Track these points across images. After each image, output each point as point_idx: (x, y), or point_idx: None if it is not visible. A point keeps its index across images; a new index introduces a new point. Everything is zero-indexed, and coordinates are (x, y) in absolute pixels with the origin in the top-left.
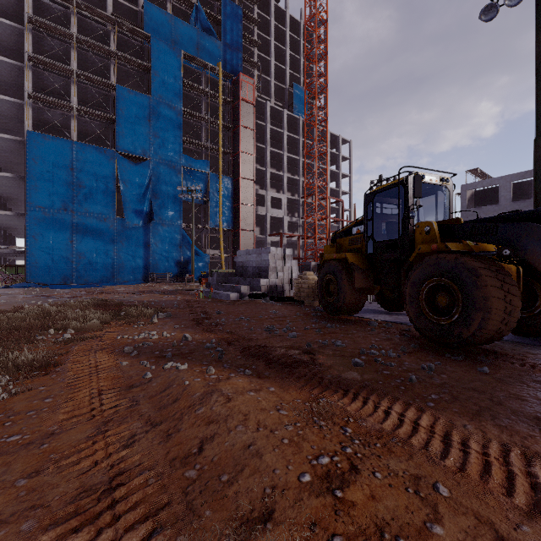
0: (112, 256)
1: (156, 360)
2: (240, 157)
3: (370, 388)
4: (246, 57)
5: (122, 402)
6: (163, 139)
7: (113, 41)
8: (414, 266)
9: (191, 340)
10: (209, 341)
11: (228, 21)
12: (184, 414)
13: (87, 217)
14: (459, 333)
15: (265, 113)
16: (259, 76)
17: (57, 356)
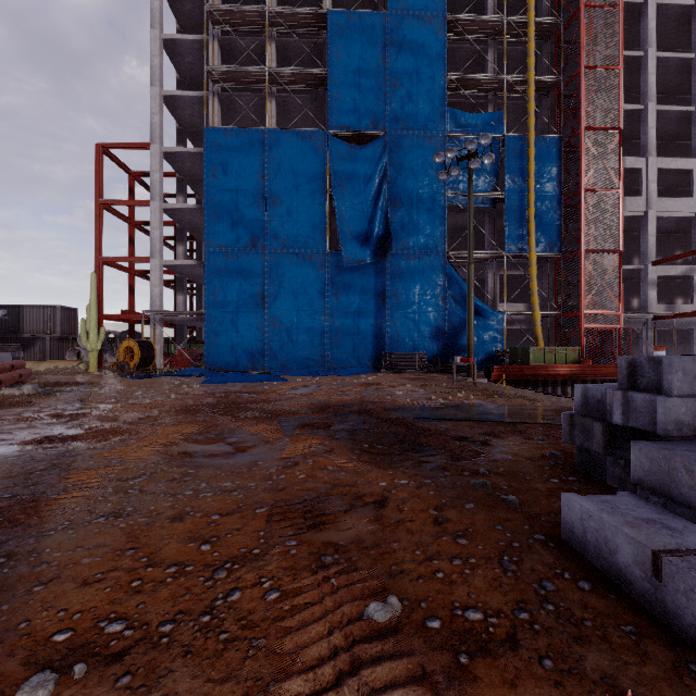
0: (322, 322)
1: None
2: (581, 81)
3: None
4: None
5: None
6: (409, 87)
7: None
8: None
9: None
10: None
11: None
12: None
13: (284, 256)
14: None
15: None
16: None
17: None
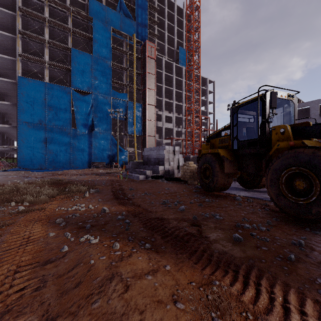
0: (69, 152)
1: (77, 231)
2: (146, 91)
3: (256, 268)
4: (150, 31)
5: (31, 283)
6: (100, 80)
7: (70, 22)
8: (274, 158)
9: (108, 212)
10: (120, 213)
11: (139, 9)
12: (81, 307)
13: (54, 128)
14: (317, 212)
15: (162, 65)
16: (158, 42)
17: (5, 226)
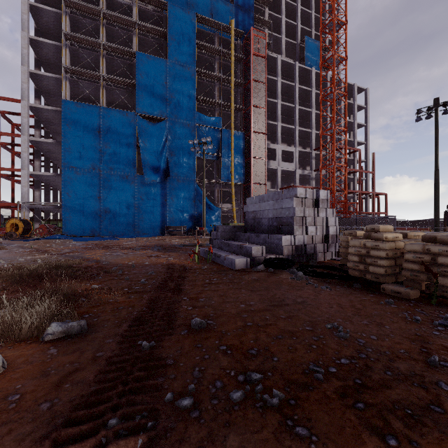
0: (133, 210)
1: None
2: (251, 111)
3: None
4: (257, 17)
5: None
6: (178, 99)
7: (135, 14)
8: None
9: None
10: None
11: None
12: None
13: (112, 175)
14: None
15: (277, 68)
16: (269, 35)
17: None
